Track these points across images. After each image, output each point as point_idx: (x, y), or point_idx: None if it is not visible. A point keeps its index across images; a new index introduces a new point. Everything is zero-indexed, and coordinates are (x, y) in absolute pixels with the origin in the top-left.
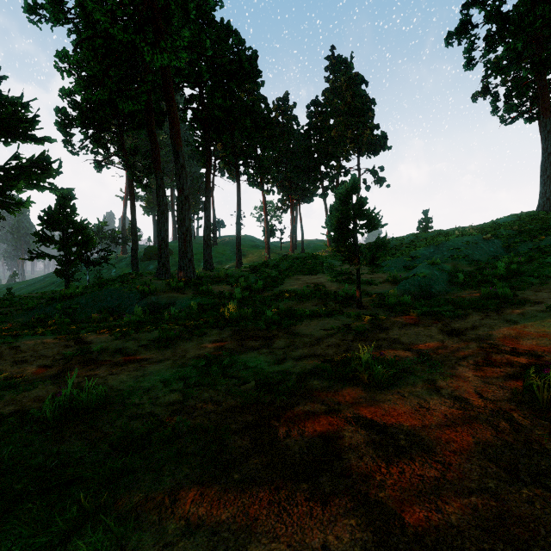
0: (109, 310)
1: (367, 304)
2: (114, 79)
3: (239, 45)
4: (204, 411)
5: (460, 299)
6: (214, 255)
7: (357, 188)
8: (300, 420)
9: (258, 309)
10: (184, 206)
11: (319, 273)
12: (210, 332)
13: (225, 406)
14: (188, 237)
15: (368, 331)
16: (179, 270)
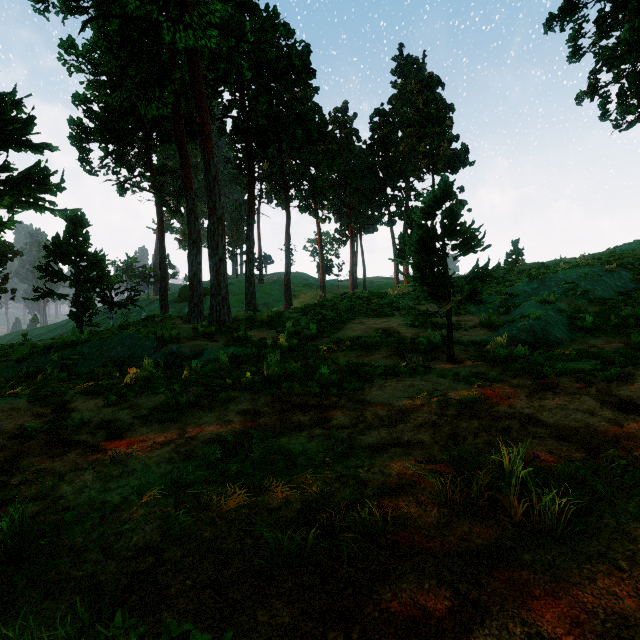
0: (118, 362)
1: (459, 356)
2: (135, 79)
3: (288, 37)
4: (193, 583)
5: (599, 350)
6: (260, 295)
7: (448, 195)
8: (398, 637)
9: (310, 362)
10: (217, 229)
11: (388, 315)
12: (240, 397)
13: (236, 570)
14: (221, 269)
15: (479, 401)
16: (210, 311)
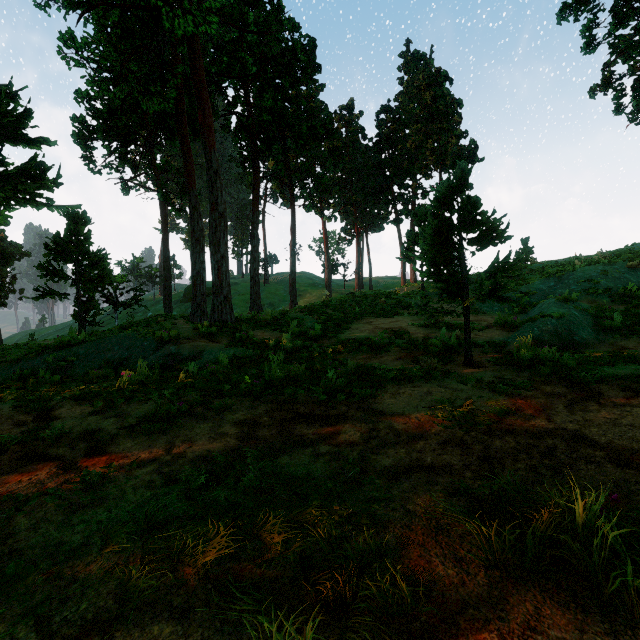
0: (115, 364)
1: (477, 358)
2: (137, 74)
3: (293, 31)
4: None
5: (635, 352)
6: (265, 295)
7: (466, 183)
8: None
9: (315, 365)
10: (219, 226)
11: (397, 315)
12: (237, 405)
13: None
14: (223, 267)
15: (510, 413)
16: (212, 311)
